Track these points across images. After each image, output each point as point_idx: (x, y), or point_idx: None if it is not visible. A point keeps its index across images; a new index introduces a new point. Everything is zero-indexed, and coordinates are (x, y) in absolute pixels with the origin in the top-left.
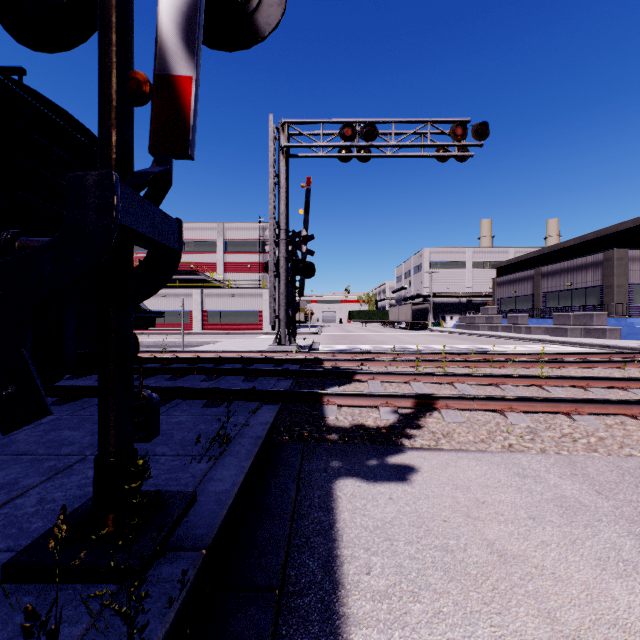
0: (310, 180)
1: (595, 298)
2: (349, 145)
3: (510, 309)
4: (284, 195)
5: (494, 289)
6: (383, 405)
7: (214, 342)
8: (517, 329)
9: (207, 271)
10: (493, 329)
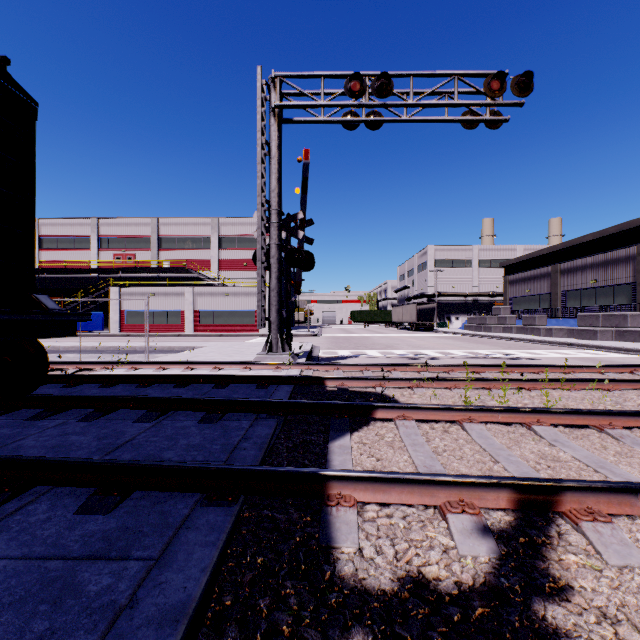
0: (308, 153)
1: (625, 297)
2: (357, 104)
3: (525, 309)
4: (276, 167)
5: (506, 288)
6: (454, 509)
7: (199, 347)
8: (535, 331)
9: (201, 269)
10: (506, 330)
